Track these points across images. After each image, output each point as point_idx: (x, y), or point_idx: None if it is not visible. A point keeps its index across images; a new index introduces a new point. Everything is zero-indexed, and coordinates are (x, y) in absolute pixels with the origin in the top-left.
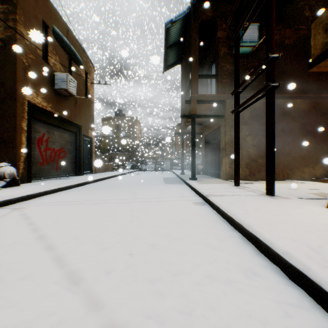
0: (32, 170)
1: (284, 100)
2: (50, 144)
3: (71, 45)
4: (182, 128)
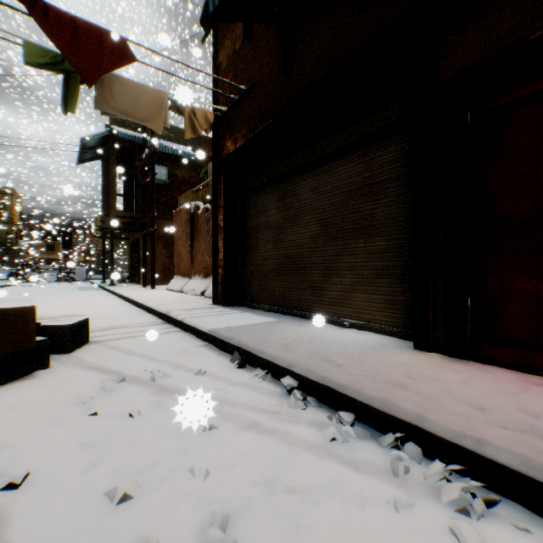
0: None
1: None
2: None
3: None
4: (103, 233)
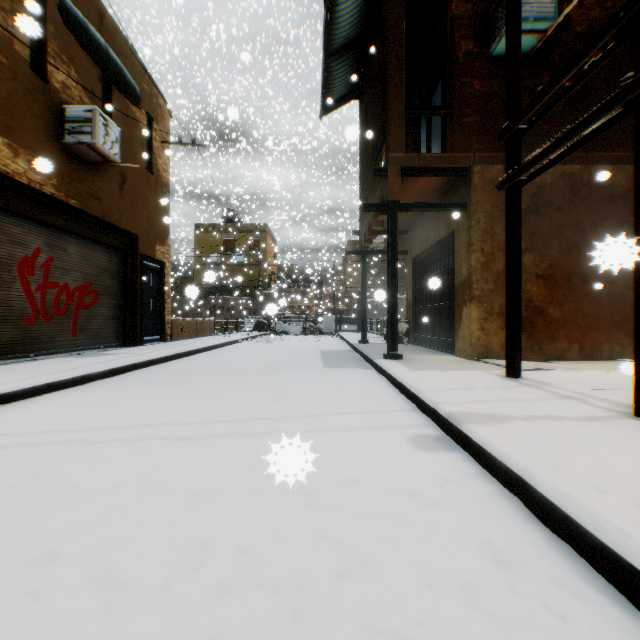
0: None
1: (613, 166)
2: (56, 275)
3: (111, 49)
4: (362, 241)
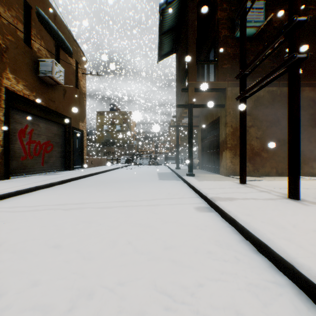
0: (10, 166)
1: None
2: (35, 137)
3: (59, 31)
4: (177, 121)
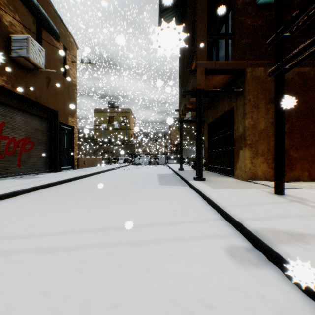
0: None
1: None
2: (7, 132)
3: (41, 7)
4: (180, 115)
